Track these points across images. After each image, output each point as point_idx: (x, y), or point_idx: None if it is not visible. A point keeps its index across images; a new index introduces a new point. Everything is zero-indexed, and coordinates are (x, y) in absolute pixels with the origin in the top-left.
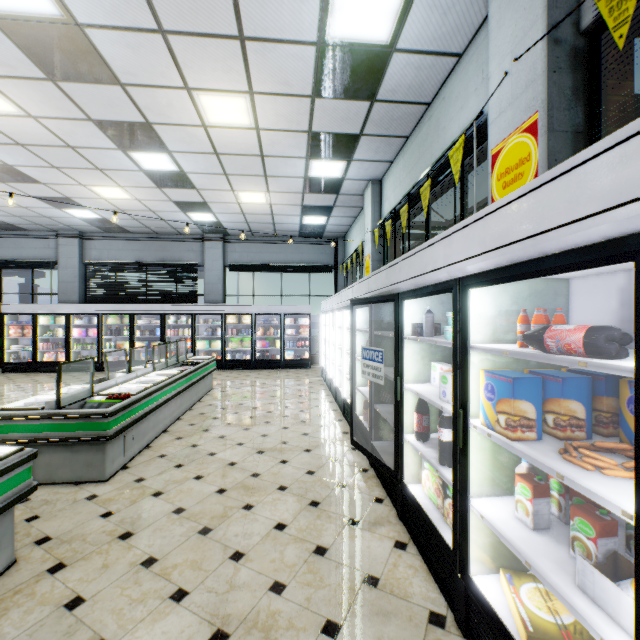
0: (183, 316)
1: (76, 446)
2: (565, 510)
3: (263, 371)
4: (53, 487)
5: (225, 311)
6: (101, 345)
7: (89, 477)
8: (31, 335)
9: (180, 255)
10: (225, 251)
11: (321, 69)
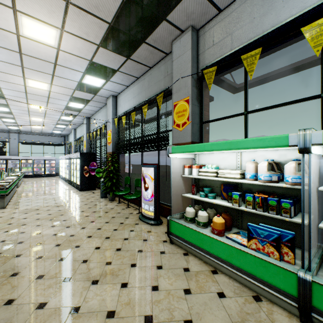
0: (1, 160)
1: None
2: None
3: (37, 178)
4: None
5: (21, 158)
6: None
7: None
8: None
9: None
10: (19, 137)
11: (60, 119)
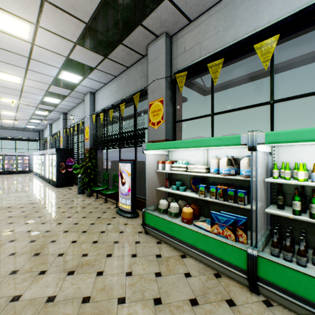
0: None
1: None
2: None
3: (9, 175)
4: None
5: None
6: None
7: None
8: None
9: None
10: None
11: (34, 114)
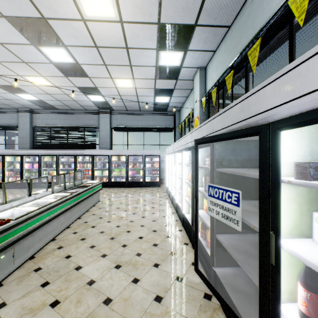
0: (87, 156)
1: None
2: None
3: (132, 188)
4: None
5: (110, 153)
6: (40, 173)
7: None
8: (2, 167)
9: (86, 122)
10: (111, 119)
11: None
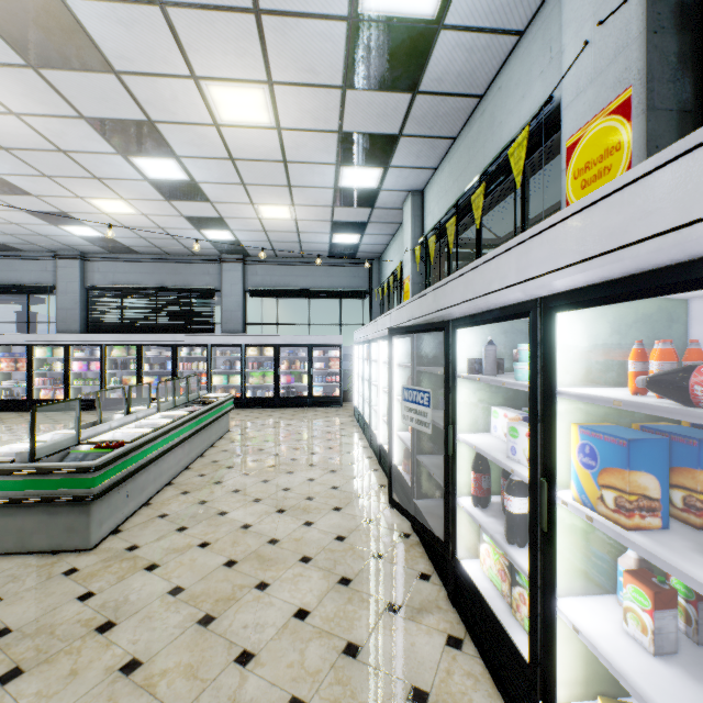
0: (197, 348)
1: (54, 507)
2: (697, 625)
3: (288, 410)
4: (25, 557)
5: (245, 342)
6: (104, 380)
7: (70, 545)
8: (25, 369)
9: (194, 279)
10: (245, 274)
11: (353, 52)
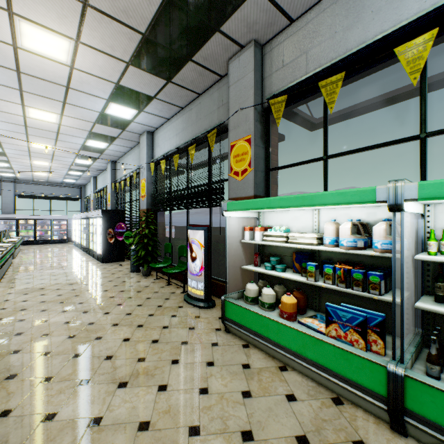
0: None
1: None
2: None
3: (42, 245)
4: None
5: (18, 218)
6: None
7: None
8: None
9: None
10: (15, 187)
11: (74, 164)
